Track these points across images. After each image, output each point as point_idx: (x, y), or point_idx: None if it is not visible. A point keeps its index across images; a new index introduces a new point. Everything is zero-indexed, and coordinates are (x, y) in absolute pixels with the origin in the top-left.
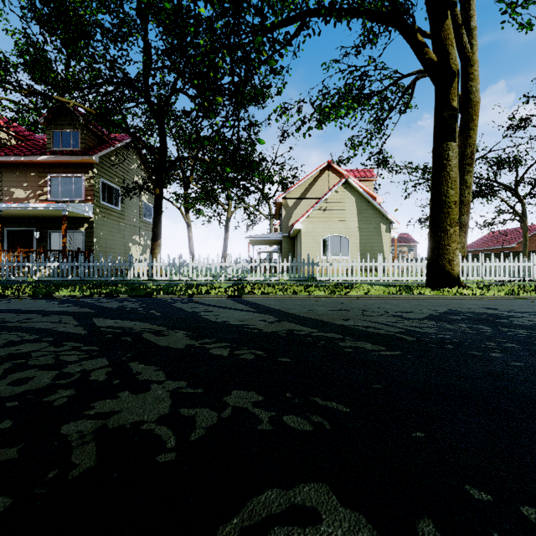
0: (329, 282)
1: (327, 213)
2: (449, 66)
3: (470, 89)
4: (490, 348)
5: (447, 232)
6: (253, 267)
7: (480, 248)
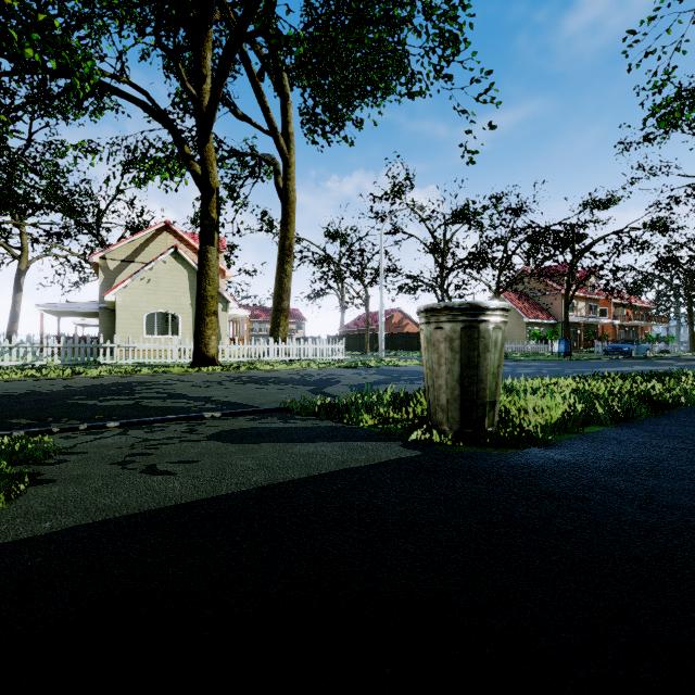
0: (109, 365)
1: (153, 286)
2: (209, 183)
3: (288, 187)
4: (55, 395)
5: (205, 321)
6: (6, 349)
7: (352, 329)
